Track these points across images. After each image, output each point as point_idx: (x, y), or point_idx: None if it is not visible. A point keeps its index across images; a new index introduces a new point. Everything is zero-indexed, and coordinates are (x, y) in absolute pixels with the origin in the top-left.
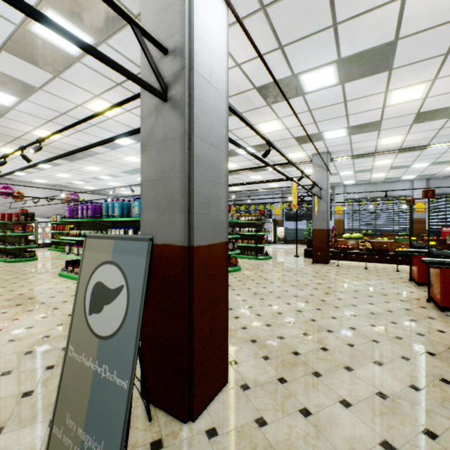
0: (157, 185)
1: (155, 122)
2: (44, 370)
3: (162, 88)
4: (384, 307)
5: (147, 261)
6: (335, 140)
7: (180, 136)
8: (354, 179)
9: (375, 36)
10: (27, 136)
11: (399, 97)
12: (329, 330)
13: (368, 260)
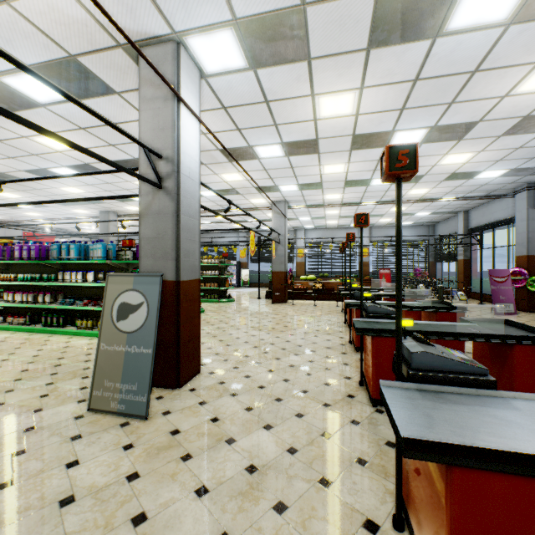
0: (154, 242)
1: (152, 200)
2: (46, 385)
3: (158, 181)
4: (315, 328)
5: (160, 287)
6: (290, 193)
7: (171, 213)
8: (313, 224)
9: (303, 134)
10: None
11: (329, 169)
12: (272, 344)
13: (319, 299)
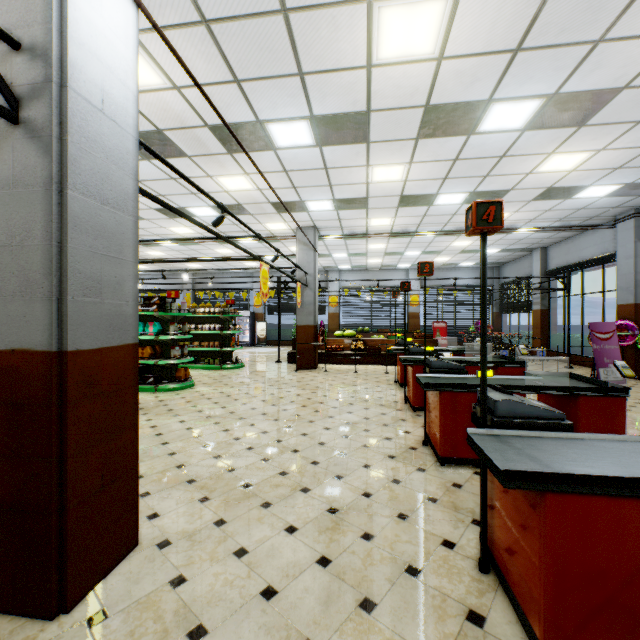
0: (1, 256)
1: None
2: None
3: (7, 101)
4: (363, 415)
5: None
6: (321, 214)
7: (43, 183)
8: (350, 264)
9: (347, 100)
10: None
11: (381, 175)
12: (295, 450)
13: (361, 362)
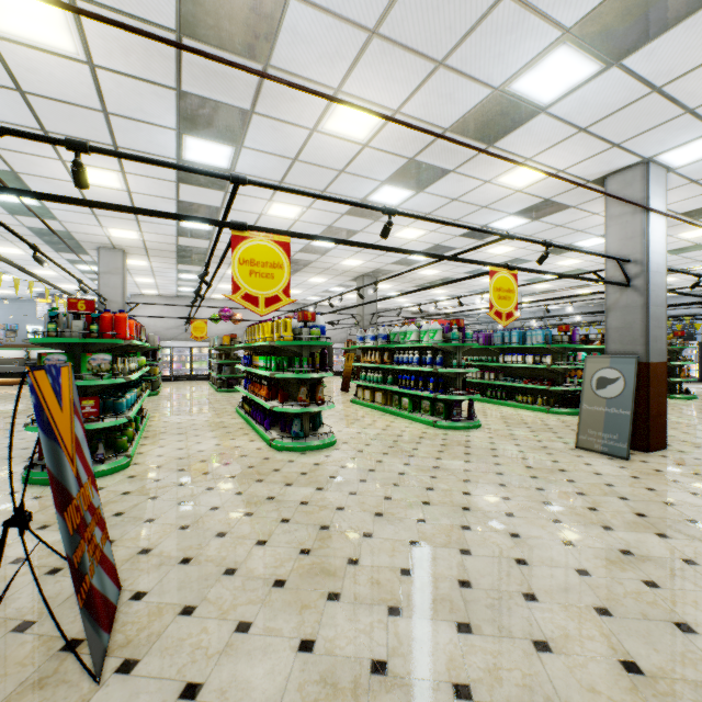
0: (621, 331)
1: (618, 297)
2: (530, 431)
3: (626, 281)
4: None
5: (635, 366)
6: None
7: (639, 306)
8: None
9: None
10: (411, 275)
11: None
12: None
13: None
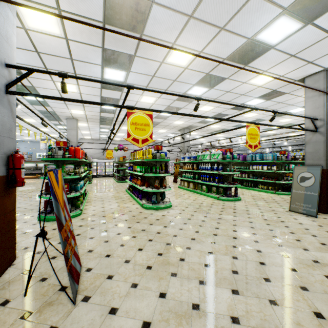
0: (312, 153)
1: (311, 137)
2: (265, 202)
3: (315, 129)
4: None
5: (320, 171)
6: None
7: (322, 141)
8: None
9: None
10: (206, 128)
11: None
12: None
13: None
